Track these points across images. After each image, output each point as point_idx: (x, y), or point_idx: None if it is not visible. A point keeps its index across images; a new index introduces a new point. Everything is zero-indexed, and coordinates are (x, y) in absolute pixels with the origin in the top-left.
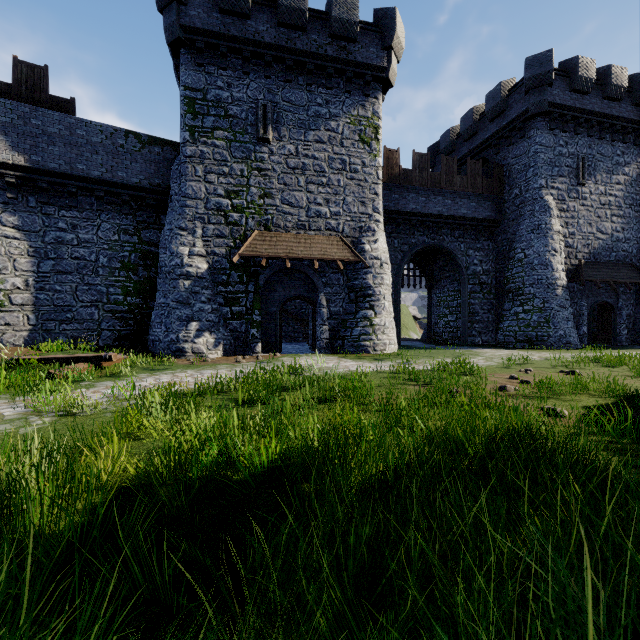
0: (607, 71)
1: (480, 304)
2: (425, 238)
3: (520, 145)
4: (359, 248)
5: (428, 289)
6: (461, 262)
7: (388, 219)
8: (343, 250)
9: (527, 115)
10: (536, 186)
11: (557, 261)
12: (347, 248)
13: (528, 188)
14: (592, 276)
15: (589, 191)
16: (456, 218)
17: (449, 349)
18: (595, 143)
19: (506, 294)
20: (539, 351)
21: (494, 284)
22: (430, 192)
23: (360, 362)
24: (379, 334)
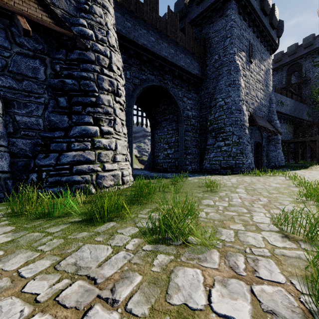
0: None
1: (191, 140)
2: (153, 78)
3: (219, 22)
4: (75, 30)
5: (151, 130)
6: (180, 105)
7: (120, 47)
8: (38, 10)
9: None
10: (232, 52)
11: (245, 109)
12: (48, 13)
13: (226, 53)
14: (259, 123)
15: (253, 68)
16: (177, 67)
17: (186, 178)
18: (255, 39)
19: (209, 133)
20: (248, 176)
21: (198, 127)
22: (158, 35)
23: (16, 258)
24: (107, 162)
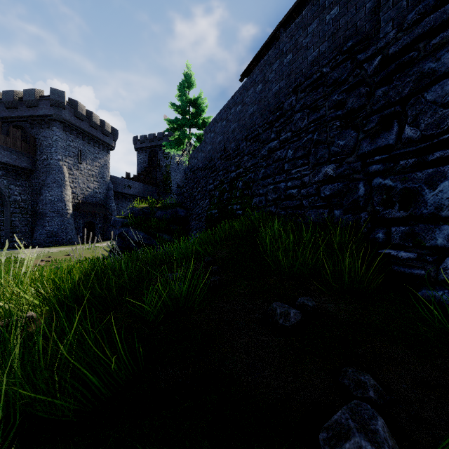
0: (91, 114)
1: (20, 221)
2: None
3: (47, 131)
4: None
5: None
6: (5, 193)
7: None
8: None
9: (52, 118)
10: (57, 158)
11: (68, 200)
12: None
13: (52, 158)
14: (85, 209)
15: (84, 167)
16: (1, 163)
17: None
18: (86, 145)
19: (38, 215)
20: (58, 247)
21: (30, 208)
22: None
23: None
24: None
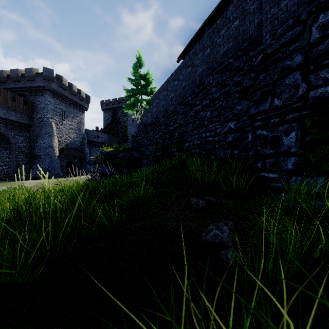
0: (72, 85)
1: (22, 161)
2: None
3: (41, 98)
4: None
5: None
6: (12, 141)
7: None
8: None
9: (44, 88)
10: (48, 117)
11: (55, 146)
12: None
13: (44, 116)
14: (67, 152)
15: (66, 123)
16: (9, 120)
17: (8, 182)
18: (68, 107)
19: (35, 157)
20: (49, 179)
21: (29, 152)
22: None
23: None
24: None
